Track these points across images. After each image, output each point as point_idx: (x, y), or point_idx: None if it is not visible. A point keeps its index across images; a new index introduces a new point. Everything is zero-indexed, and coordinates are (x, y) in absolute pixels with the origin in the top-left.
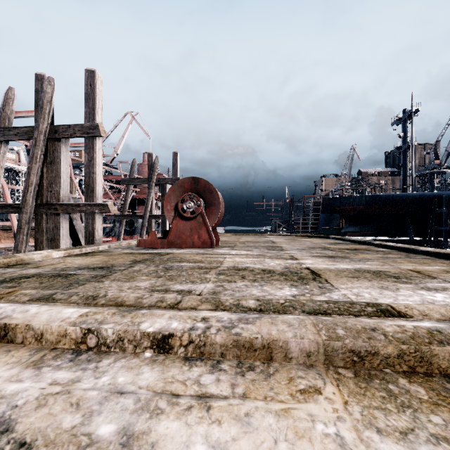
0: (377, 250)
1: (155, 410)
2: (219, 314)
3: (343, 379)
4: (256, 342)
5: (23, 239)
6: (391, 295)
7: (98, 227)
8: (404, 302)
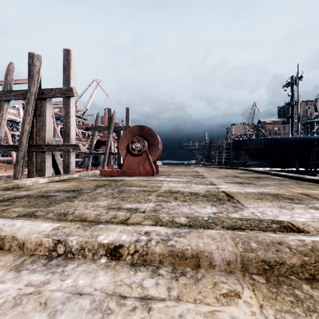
0: (274, 178)
1: (106, 311)
2: (158, 229)
3: (257, 284)
4: (187, 252)
5: (20, 169)
6: (288, 213)
7: (72, 161)
8: (299, 219)
